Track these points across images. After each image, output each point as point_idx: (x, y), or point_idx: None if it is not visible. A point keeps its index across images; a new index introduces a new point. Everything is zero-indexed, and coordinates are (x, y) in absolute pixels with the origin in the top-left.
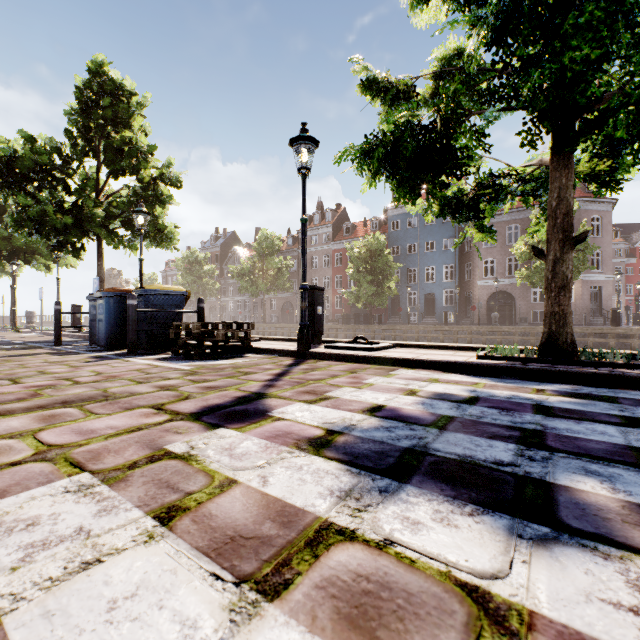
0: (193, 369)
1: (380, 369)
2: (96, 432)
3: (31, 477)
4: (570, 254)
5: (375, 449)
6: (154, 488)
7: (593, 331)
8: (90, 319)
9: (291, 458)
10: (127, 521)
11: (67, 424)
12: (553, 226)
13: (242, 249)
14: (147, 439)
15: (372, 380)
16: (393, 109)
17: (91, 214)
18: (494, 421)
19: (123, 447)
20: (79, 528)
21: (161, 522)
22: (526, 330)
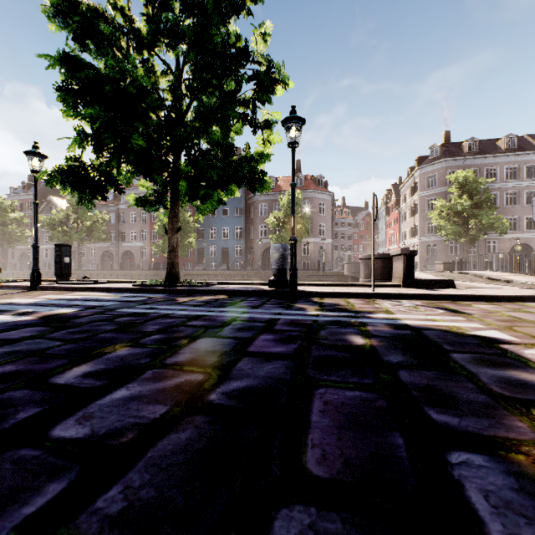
0: None
1: (68, 293)
2: None
3: None
4: (176, 235)
5: None
6: None
7: (309, 274)
8: None
9: None
10: None
11: None
12: (169, 221)
13: (60, 199)
14: None
15: (44, 296)
16: None
17: None
18: (52, 303)
19: None
20: None
21: None
22: None
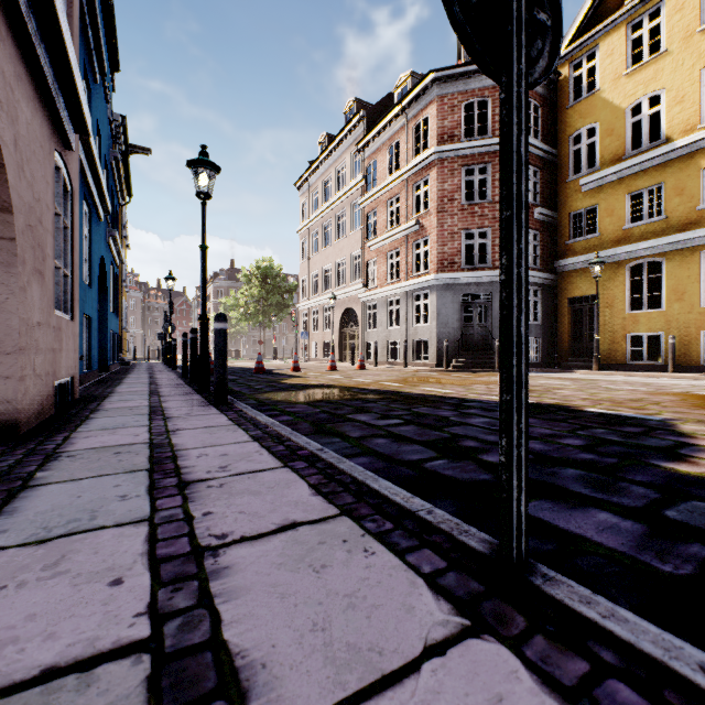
0: None
1: None
2: None
3: None
4: None
5: None
6: None
7: None
8: None
9: None
10: None
11: None
12: None
13: None
14: None
15: None
16: None
17: None
18: None
19: None
20: None
21: None
22: None
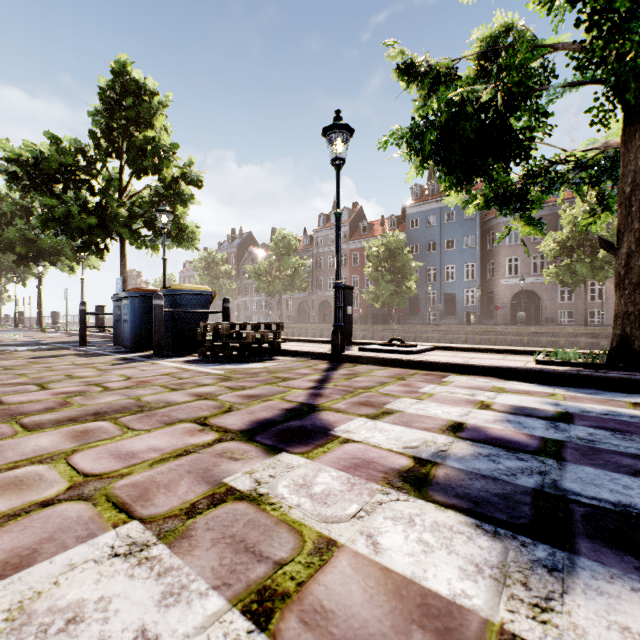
0: (226, 374)
1: (429, 375)
2: (137, 456)
3: (67, 527)
4: None
5: (493, 490)
6: (229, 552)
7: None
8: (114, 319)
9: (391, 503)
10: (206, 618)
11: (103, 444)
12: (626, 215)
13: (258, 249)
14: (199, 468)
15: (428, 389)
16: (432, 94)
17: (115, 214)
18: (617, 448)
19: (173, 480)
20: (140, 631)
21: (256, 623)
22: (555, 331)
